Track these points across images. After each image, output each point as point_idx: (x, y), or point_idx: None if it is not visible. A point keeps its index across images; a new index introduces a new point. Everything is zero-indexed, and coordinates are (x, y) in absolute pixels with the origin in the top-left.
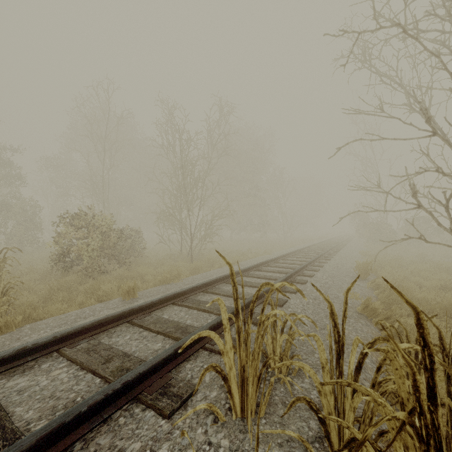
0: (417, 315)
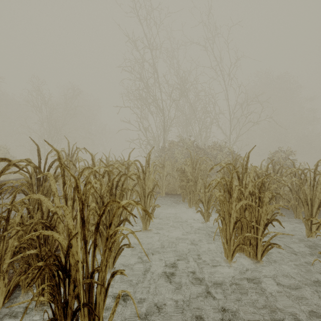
0: (115, 156)
